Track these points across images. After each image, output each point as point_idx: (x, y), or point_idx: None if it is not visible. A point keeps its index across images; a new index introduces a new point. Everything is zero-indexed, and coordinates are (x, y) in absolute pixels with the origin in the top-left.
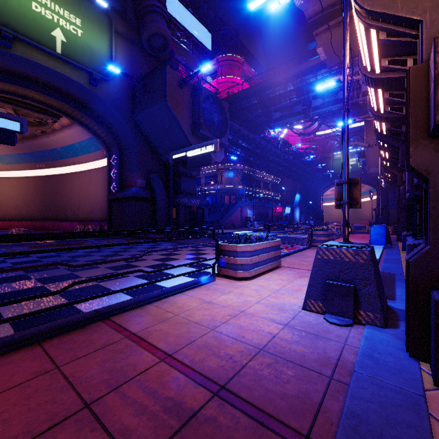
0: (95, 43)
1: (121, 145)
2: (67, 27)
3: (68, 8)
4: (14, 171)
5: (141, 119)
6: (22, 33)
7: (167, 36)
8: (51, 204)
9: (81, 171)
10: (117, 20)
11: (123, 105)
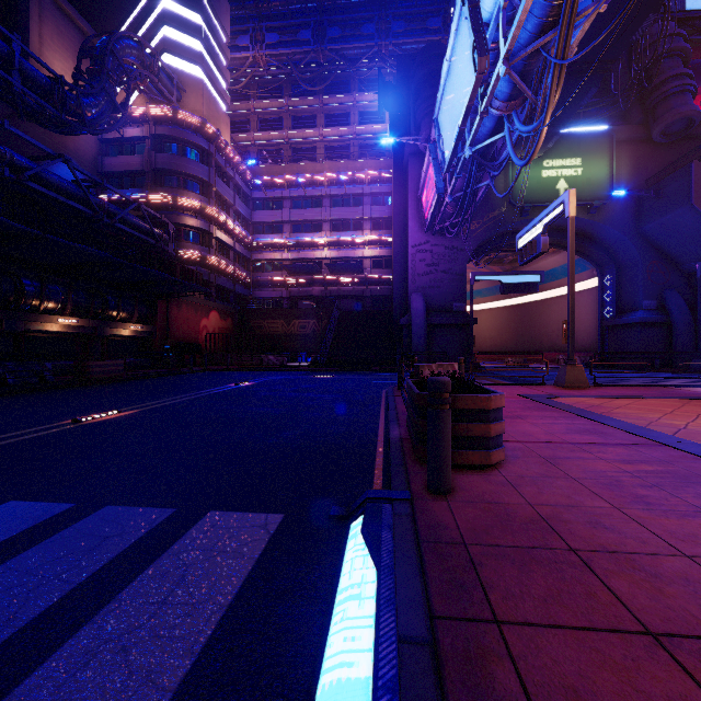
0: (594, 172)
1: (619, 263)
2: (568, 174)
3: (569, 155)
4: (488, 303)
5: (650, 229)
6: (536, 201)
7: (693, 114)
8: (525, 333)
9: (560, 295)
10: (618, 130)
11: (624, 220)
